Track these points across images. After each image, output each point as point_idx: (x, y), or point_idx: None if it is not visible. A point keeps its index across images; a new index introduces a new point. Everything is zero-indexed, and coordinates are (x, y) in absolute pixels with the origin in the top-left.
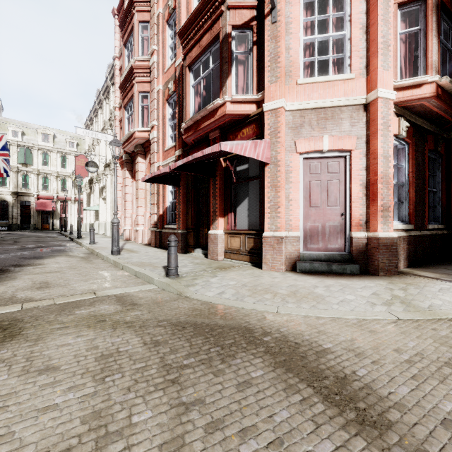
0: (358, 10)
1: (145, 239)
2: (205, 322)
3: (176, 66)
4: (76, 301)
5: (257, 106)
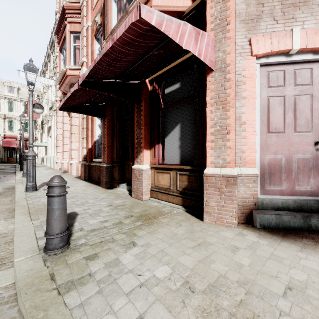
0: None
1: (78, 172)
2: None
3: None
4: None
5: (193, 2)
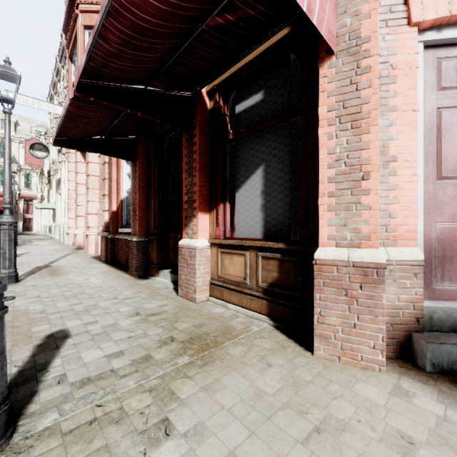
0: None
1: (97, 249)
2: None
3: None
4: None
5: None
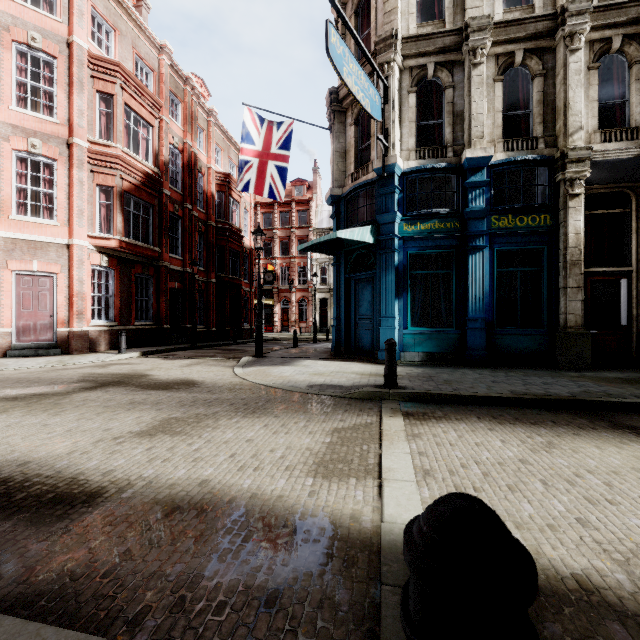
0: (63, 181)
1: None
2: None
3: None
4: None
5: None
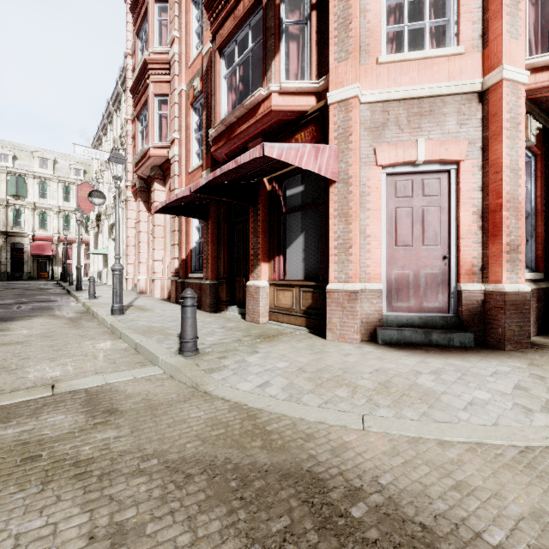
0: None
1: (163, 292)
2: (231, 458)
3: (204, 55)
4: (12, 406)
5: (317, 100)
